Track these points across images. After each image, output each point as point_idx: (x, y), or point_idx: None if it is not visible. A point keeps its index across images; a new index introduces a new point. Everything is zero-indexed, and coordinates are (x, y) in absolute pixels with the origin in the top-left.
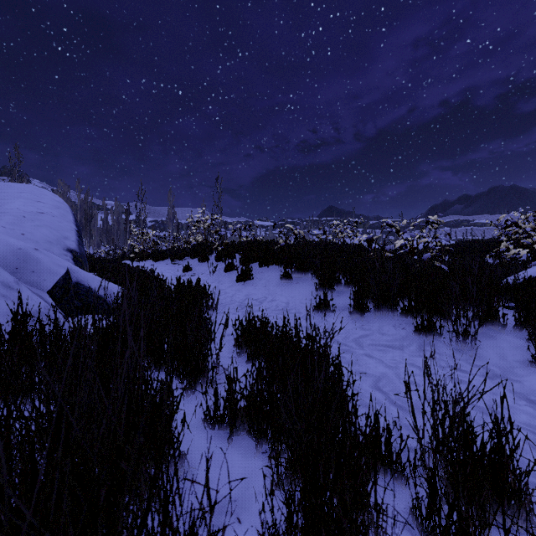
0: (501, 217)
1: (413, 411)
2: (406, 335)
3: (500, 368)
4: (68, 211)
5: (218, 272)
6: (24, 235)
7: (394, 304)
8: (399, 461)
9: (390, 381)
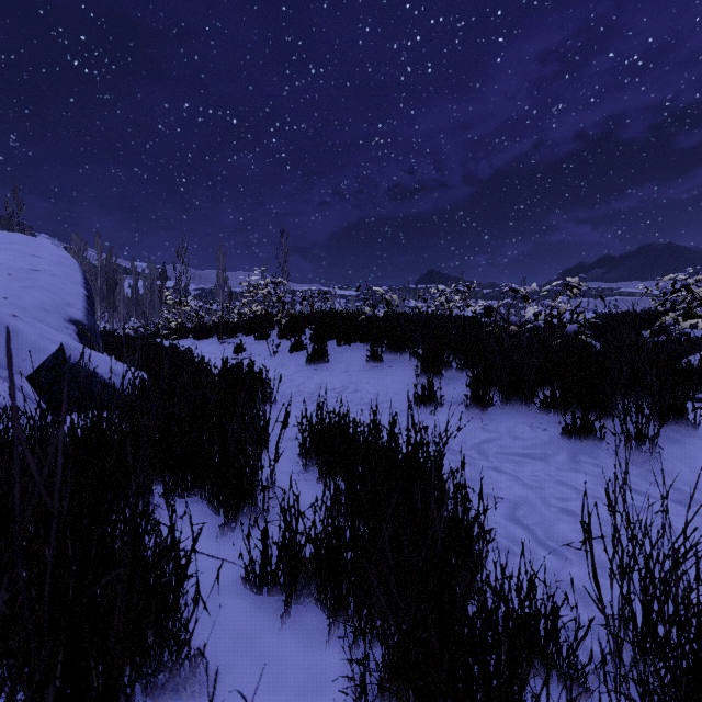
0: (666, 278)
1: (594, 569)
2: (550, 439)
3: (697, 489)
4: (75, 270)
5: (281, 353)
6: (7, 300)
7: (531, 395)
8: (574, 657)
9: (534, 509)
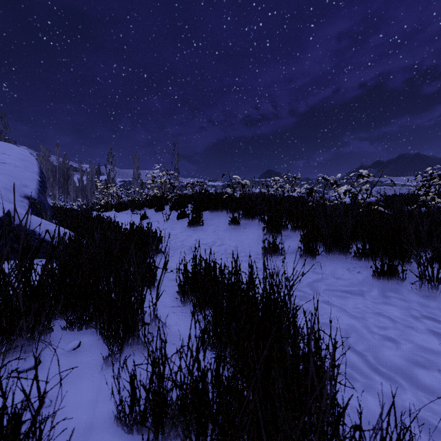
0: (426, 170)
1: None
2: (363, 279)
3: None
4: (33, 164)
5: (171, 220)
6: None
7: (347, 247)
8: None
9: (361, 336)
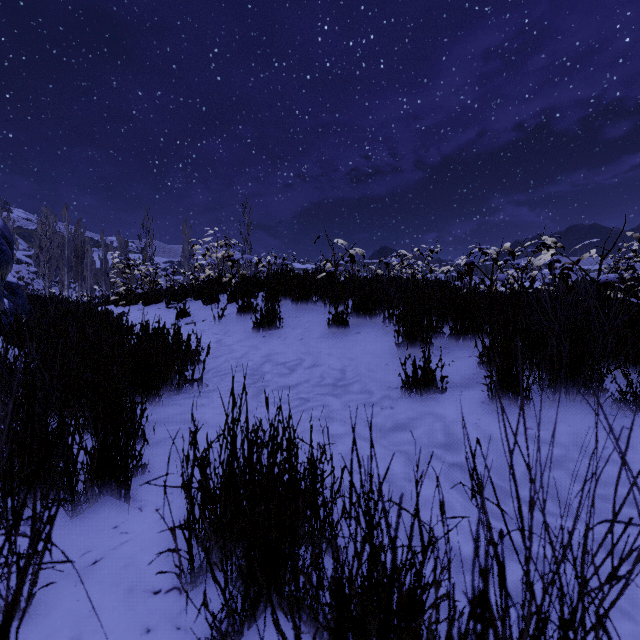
0: None
1: None
2: None
3: None
4: None
5: (227, 318)
6: None
7: (603, 377)
8: None
9: None
